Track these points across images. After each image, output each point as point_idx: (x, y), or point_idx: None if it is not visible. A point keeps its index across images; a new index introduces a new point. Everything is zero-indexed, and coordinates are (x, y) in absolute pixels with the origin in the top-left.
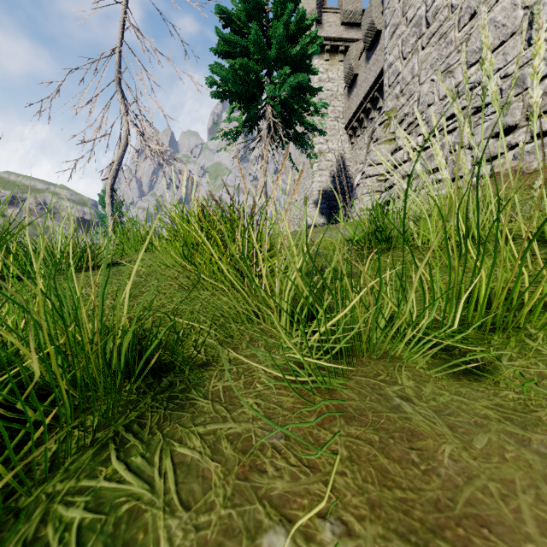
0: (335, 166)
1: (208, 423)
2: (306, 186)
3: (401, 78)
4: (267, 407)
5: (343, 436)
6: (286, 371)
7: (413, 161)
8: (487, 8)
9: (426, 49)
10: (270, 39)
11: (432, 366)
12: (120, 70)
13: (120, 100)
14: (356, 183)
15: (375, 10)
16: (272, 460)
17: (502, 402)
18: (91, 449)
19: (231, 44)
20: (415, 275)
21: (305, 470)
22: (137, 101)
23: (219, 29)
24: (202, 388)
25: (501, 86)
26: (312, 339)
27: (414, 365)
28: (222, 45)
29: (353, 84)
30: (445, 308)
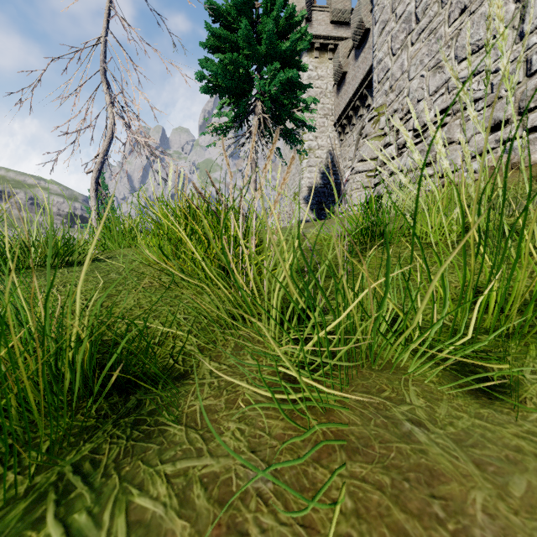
0: (324, 162)
1: (178, 458)
2: (296, 182)
3: (390, 74)
4: (251, 434)
5: (345, 477)
6: (275, 390)
7: (402, 157)
8: (478, 3)
9: (416, 45)
10: (260, 35)
11: (442, 379)
12: (105, 60)
13: (105, 91)
14: (345, 179)
15: (364, 8)
16: (256, 515)
17: (533, 428)
18: (24, 502)
19: (220, 38)
20: (437, 277)
21: (299, 531)
22: (123, 92)
23: (208, 24)
24: (176, 409)
25: (492, 81)
26: (305, 349)
27: (423, 378)
28: (212, 40)
29: (342, 81)
30: (457, 312)
